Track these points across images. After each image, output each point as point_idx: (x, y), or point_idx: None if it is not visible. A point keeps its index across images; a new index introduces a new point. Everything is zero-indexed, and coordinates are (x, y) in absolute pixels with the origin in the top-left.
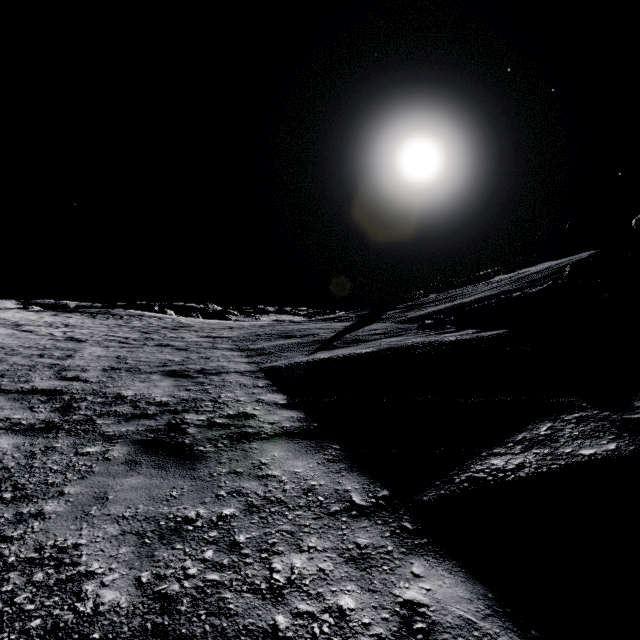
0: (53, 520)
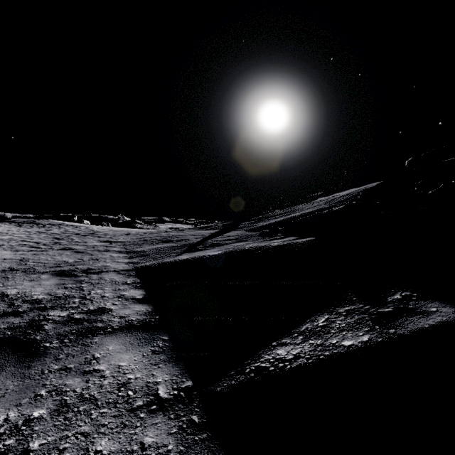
0: None
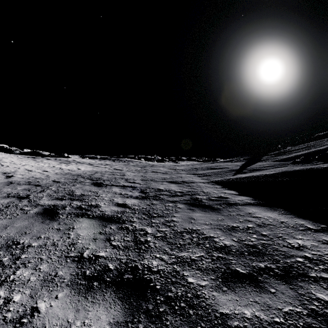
0: (180, 222)
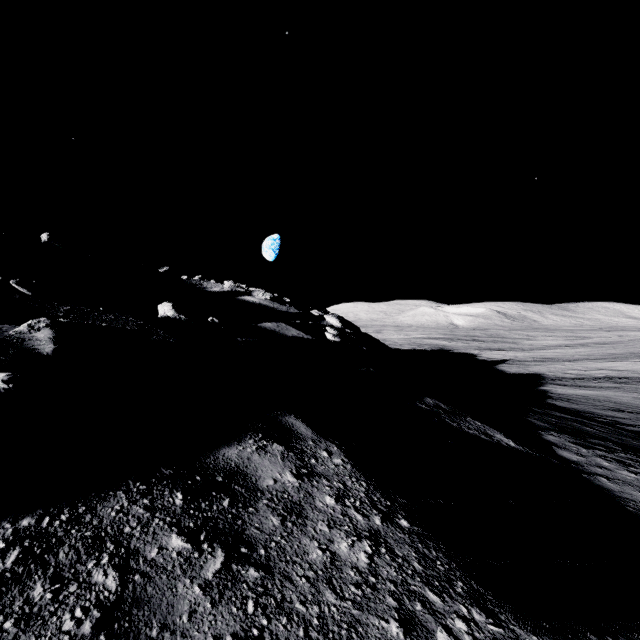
0: None
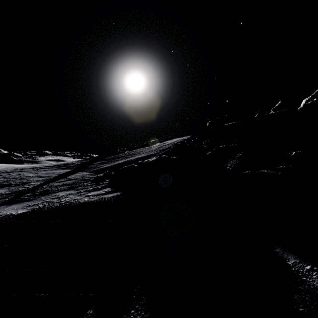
0: None
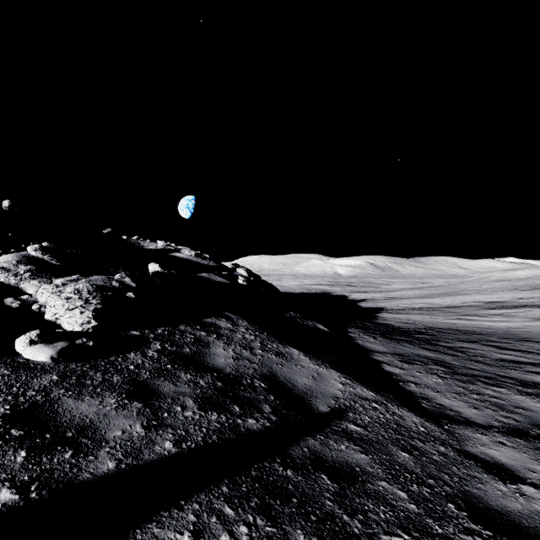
0: (442, 354)
